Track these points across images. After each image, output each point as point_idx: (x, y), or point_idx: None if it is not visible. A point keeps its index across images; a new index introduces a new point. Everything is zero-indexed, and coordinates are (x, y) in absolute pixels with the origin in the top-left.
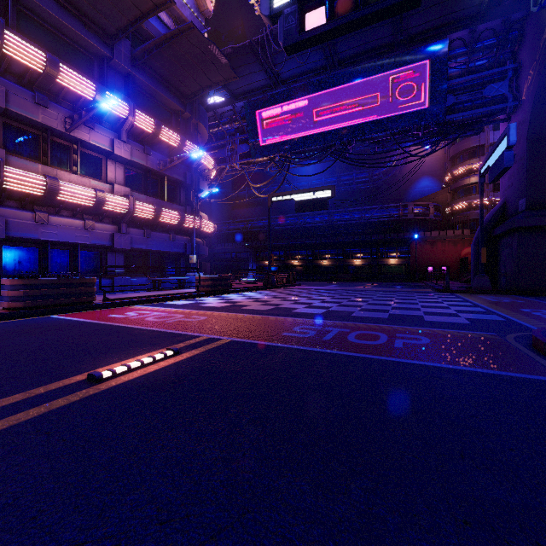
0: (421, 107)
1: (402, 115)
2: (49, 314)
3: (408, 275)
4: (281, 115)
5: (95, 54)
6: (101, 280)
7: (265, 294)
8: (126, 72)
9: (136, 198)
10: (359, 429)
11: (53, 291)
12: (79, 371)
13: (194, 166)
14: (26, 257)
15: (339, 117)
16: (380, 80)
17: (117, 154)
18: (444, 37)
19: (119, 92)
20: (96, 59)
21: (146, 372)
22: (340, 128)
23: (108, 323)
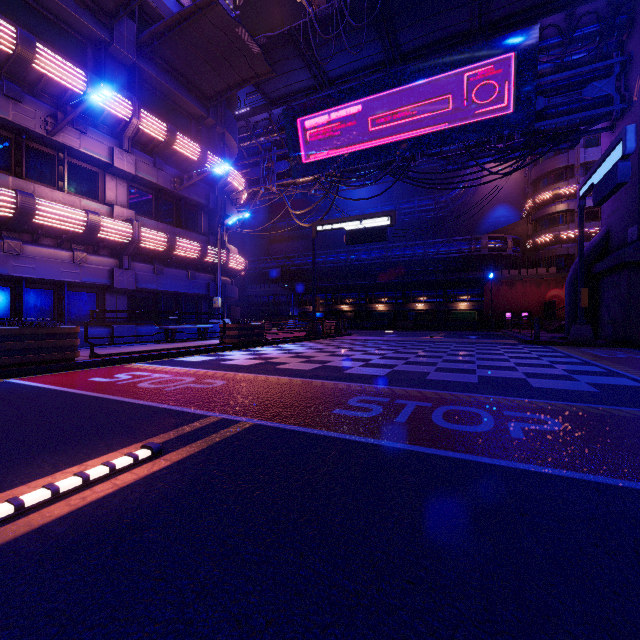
0: (503, 111)
1: (479, 123)
2: (7, 377)
3: (481, 323)
4: (328, 124)
5: (88, 37)
6: (97, 329)
7: (309, 347)
8: (130, 62)
9: (143, 224)
10: None
11: (13, 345)
12: None
13: (220, 186)
14: None
15: (401, 125)
16: (453, 79)
17: (117, 167)
18: (533, 22)
19: (120, 87)
20: (91, 44)
21: (84, 502)
22: (402, 139)
23: (81, 392)
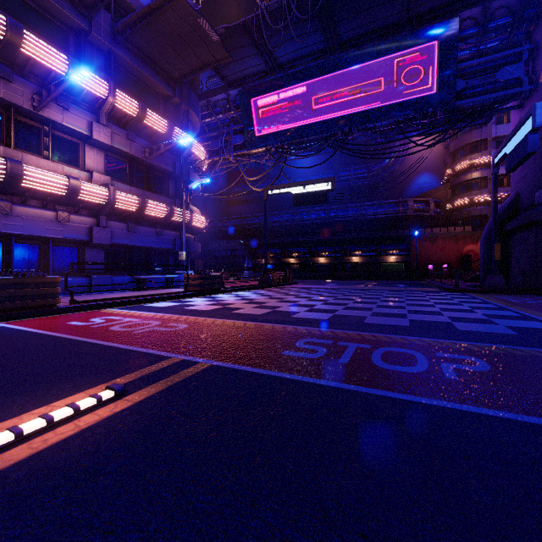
0: (428, 92)
1: (407, 101)
2: None
3: (407, 273)
4: (277, 103)
5: (70, 26)
6: (77, 278)
7: (261, 294)
8: (107, 48)
9: (118, 188)
10: None
11: (0, 293)
12: None
13: (184, 156)
14: None
15: (340, 104)
16: (384, 64)
17: (95, 139)
18: (454, 15)
19: (97, 70)
20: (72, 32)
21: (45, 444)
22: (341, 116)
23: (58, 335)
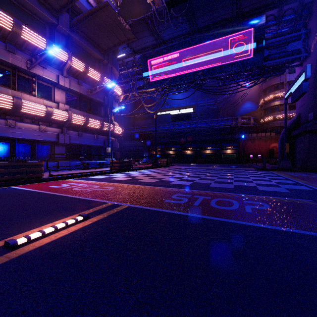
0: (248, 57)
1: (236, 62)
2: (10, 185)
3: (238, 160)
4: (162, 63)
5: (46, 21)
6: (51, 162)
7: (153, 171)
8: (67, 33)
9: (73, 112)
10: (245, 316)
11: (13, 170)
12: (3, 236)
13: (110, 93)
14: (2, 148)
15: (198, 63)
16: (223, 41)
17: (61, 84)
18: (262, 13)
19: (62, 46)
20: (48, 25)
21: (56, 237)
22: (199, 70)
23: (46, 192)
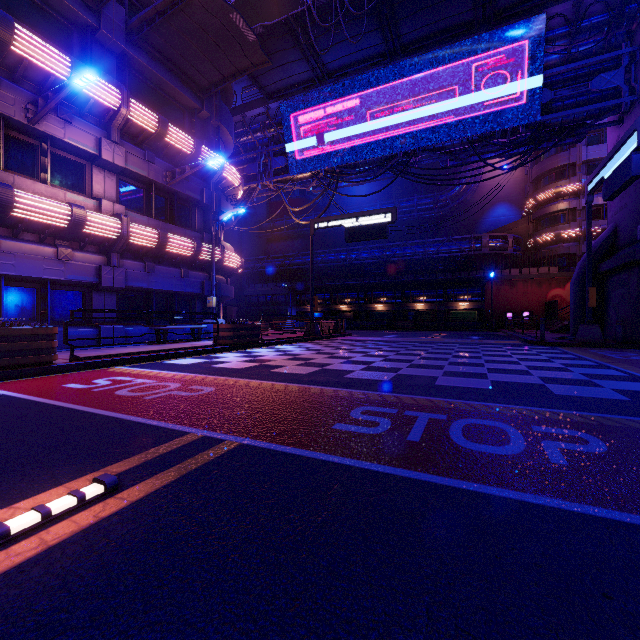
0: (508, 104)
1: (483, 116)
2: None
3: (481, 323)
4: (326, 118)
5: (74, 21)
6: (83, 329)
7: (306, 348)
8: (119, 49)
9: (133, 219)
10: None
11: None
12: None
13: (215, 181)
14: None
15: (402, 119)
16: (456, 70)
17: (105, 159)
18: (539, 11)
19: (108, 75)
20: (76, 29)
21: None
22: (403, 134)
23: (48, 402)
